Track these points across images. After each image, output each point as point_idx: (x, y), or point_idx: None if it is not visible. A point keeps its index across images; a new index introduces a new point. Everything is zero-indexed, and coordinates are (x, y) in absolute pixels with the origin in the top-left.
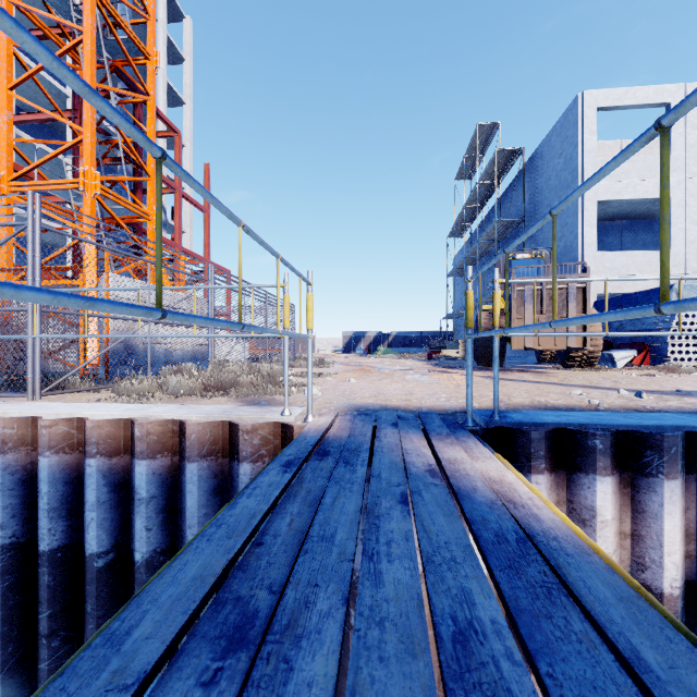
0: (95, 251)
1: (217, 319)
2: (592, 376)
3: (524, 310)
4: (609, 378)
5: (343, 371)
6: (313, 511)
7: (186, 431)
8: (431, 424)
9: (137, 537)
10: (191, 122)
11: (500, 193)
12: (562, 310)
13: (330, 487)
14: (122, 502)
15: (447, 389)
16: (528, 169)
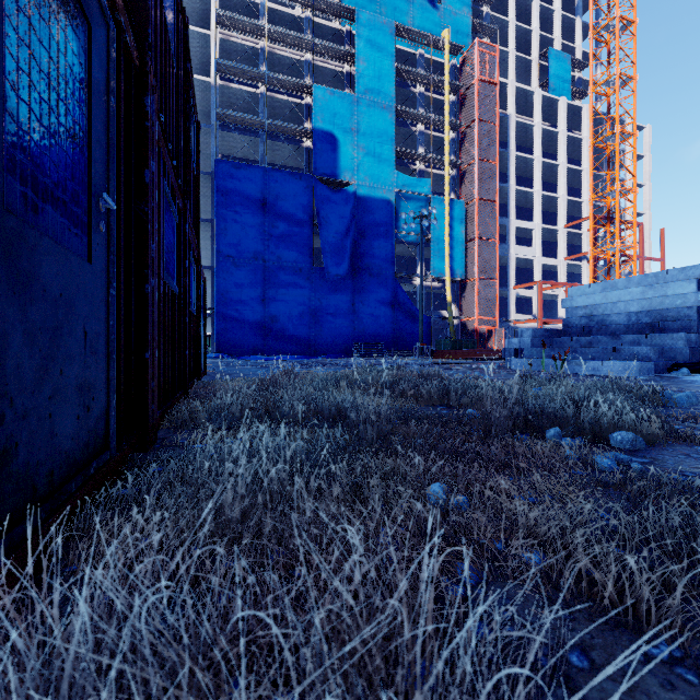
0: None
1: None
2: None
3: None
4: None
5: None
6: None
7: None
8: None
9: None
10: (649, 195)
11: None
12: None
13: None
14: None
15: None
16: None
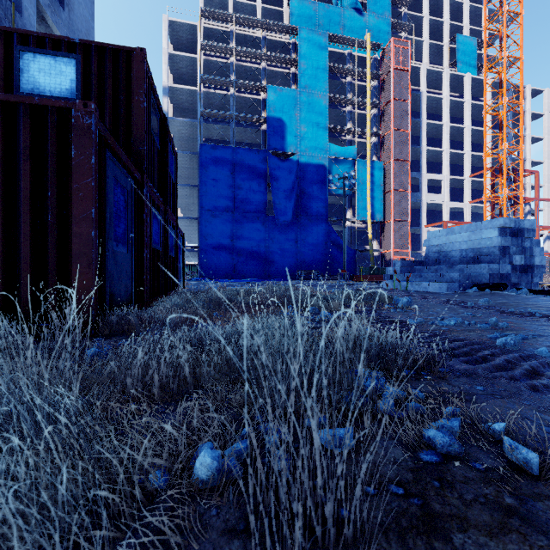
0: None
1: None
2: None
3: None
4: None
5: None
6: None
7: None
8: None
9: None
10: (548, 147)
11: None
12: None
13: None
14: None
15: None
16: None
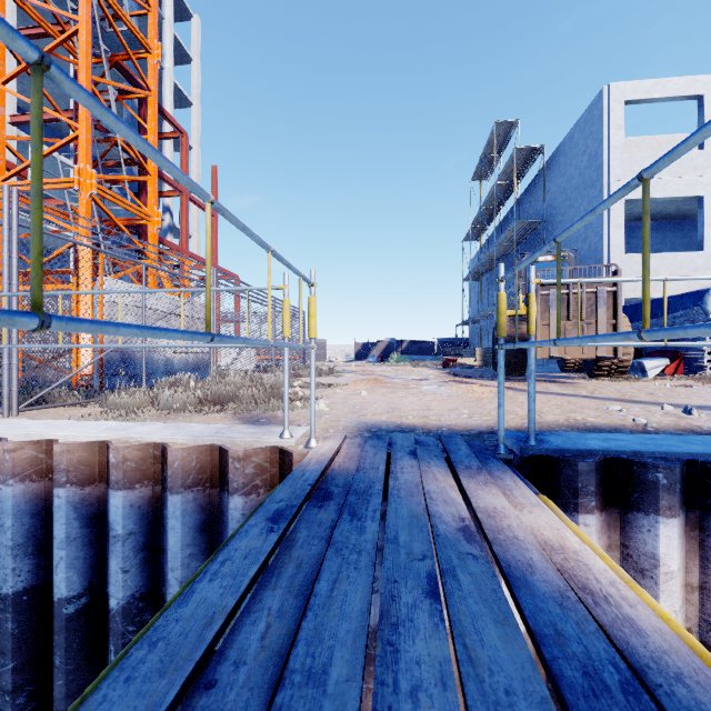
0: (90, 253)
1: (164, 328)
2: (624, 387)
3: (549, 316)
4: (643, 390)
5: (354, 382)
6: (300, 606)
7: (168, 458)
8: (457, 452)
9: (112, 580)
10: (198, 123)
11: (519, 193)
12: (590, 316)
13: (328, 559)
14: (97, 538)
15: (468, 403)
16: (549, 168)
